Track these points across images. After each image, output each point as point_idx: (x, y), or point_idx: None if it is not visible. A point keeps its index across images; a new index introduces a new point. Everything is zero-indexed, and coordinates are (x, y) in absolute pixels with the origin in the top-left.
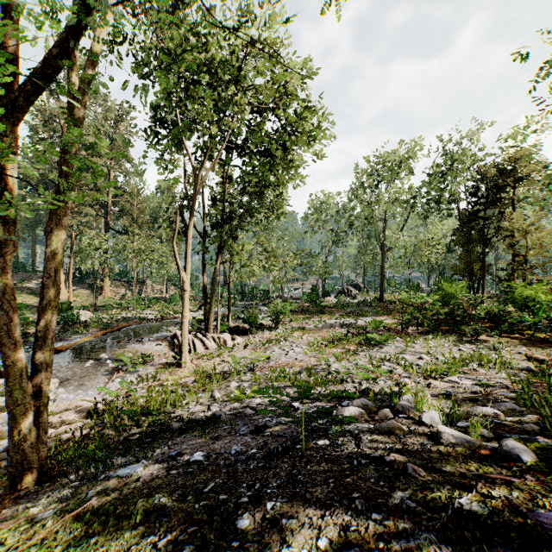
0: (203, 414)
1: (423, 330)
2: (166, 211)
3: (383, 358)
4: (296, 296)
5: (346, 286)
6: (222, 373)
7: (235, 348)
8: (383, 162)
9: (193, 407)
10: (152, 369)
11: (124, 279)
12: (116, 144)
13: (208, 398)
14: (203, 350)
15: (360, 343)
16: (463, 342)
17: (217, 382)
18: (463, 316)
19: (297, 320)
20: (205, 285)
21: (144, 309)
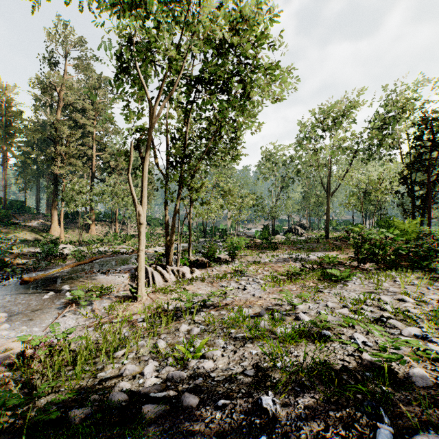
0: (130, 384)
1: (380, 266)
2: (124, 146)
3: (355, 298)
4: (249, 234)
5: (293, 226)
6: (175, 310)
7: (192, 281)
8: (329, 113)
9: (127, 364)
10: (107, 302)
11: (109, 220)
12: (100, 107)
13: (150, 348)
14: (162, 283)
15: (319, 279)
16: (435, 280)
17: (168, 322)
18: (428, 251)
19: (252, 254)
20: (166, 221)
21: (120, 244)
